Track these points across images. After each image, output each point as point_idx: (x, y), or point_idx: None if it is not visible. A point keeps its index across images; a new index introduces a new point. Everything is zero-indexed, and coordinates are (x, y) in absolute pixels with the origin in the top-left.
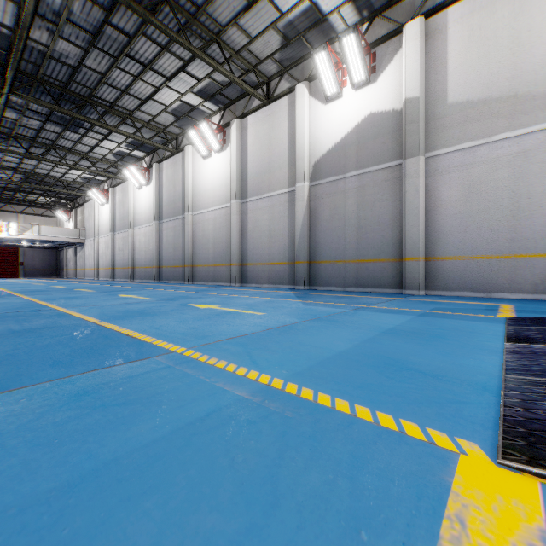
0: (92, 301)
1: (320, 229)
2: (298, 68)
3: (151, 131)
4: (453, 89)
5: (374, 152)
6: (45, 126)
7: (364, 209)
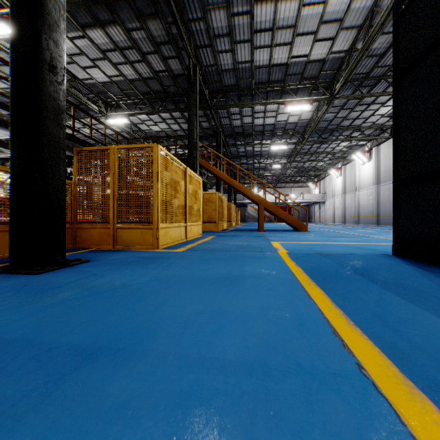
0: (348, 231)
1: None
2: None
3: (371, 129)
4: None
5: None
6: (312, 146)
7: None
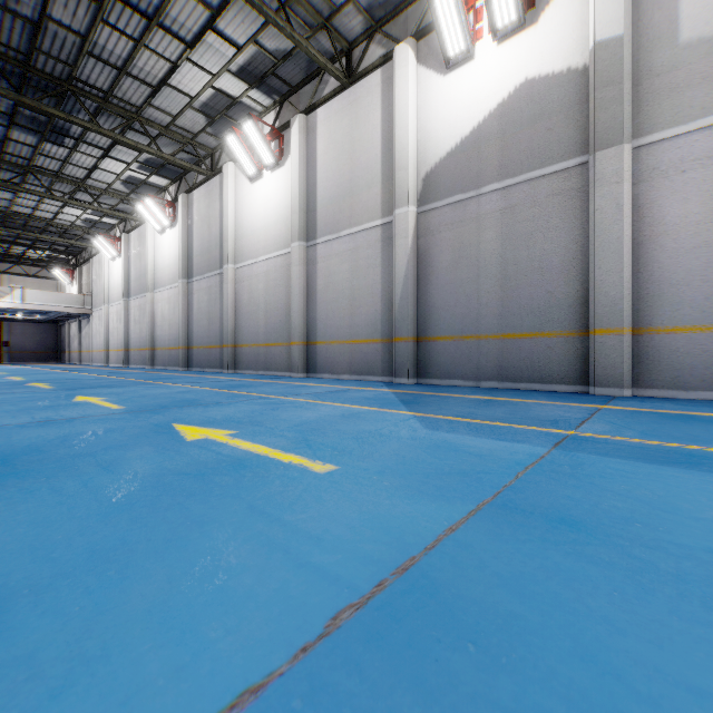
0: None
1: (435, 283)
2: (397, 22)
3: (173, 143)
4: (690, 15)
5: (532, 146)
6: (12, 134)
7: (514, 246)
